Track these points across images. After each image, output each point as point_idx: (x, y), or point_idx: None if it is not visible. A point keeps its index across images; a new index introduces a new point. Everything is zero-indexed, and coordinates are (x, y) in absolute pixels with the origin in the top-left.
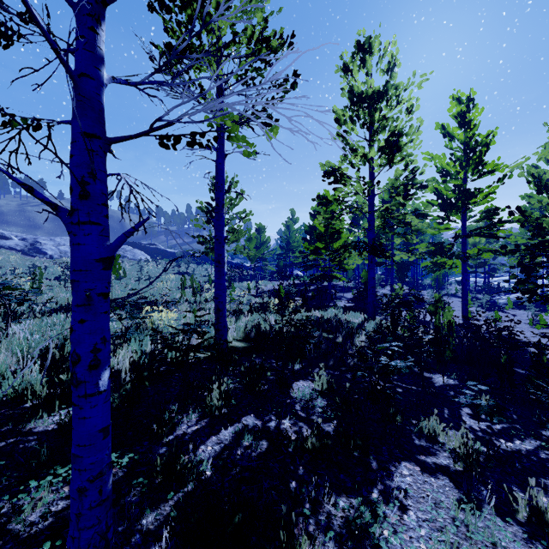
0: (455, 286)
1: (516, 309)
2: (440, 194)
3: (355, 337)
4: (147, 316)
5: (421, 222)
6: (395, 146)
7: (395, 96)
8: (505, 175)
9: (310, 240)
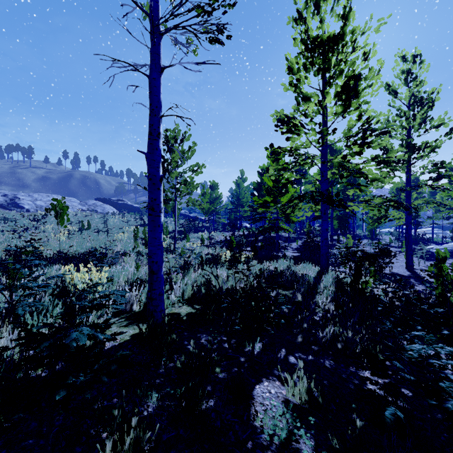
0: (384, 236)
1: (450, 258)
2: (386, 148)
3: (316, 296)
4: (68, 278)
5: (357, 180)
6: (353, 90)
7: (351, 42)
8: (452, 129)
9: (258, 196)
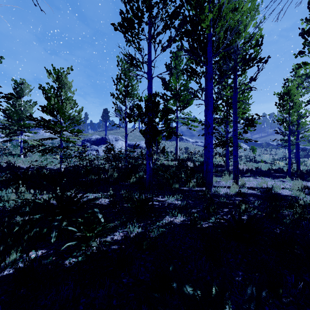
0: None
1: None
2: None
3: None
4: (275, 163)
5: None
6: None
7: None
8: None
9: None
